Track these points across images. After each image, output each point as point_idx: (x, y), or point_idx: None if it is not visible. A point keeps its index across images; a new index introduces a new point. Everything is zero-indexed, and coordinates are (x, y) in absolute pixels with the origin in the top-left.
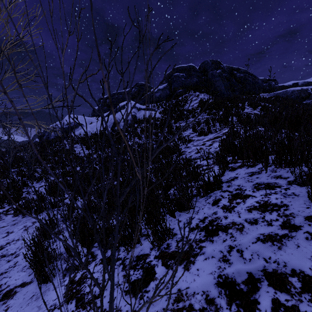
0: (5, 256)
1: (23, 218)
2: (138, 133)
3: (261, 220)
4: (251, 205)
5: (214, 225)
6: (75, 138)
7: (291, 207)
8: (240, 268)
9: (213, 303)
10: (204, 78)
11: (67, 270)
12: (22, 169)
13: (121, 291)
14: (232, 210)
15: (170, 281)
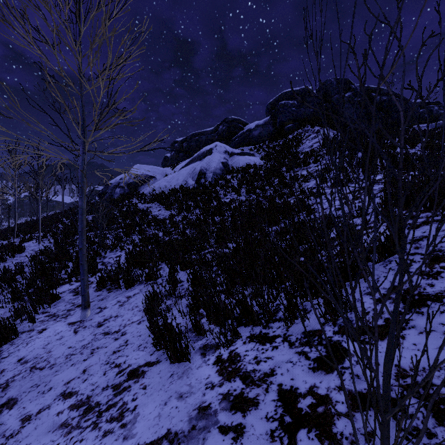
0: (108, 334)
1: (110, 293)
2: (235, 187)
3: None
4: None
5: (414, 295)
6: (147, 196)
7: None
8: None
9: None
10: (325, 105)
11: (212, 346)
12: (89, 235)
13: (304, 368)
14: (439, 276)
15: None
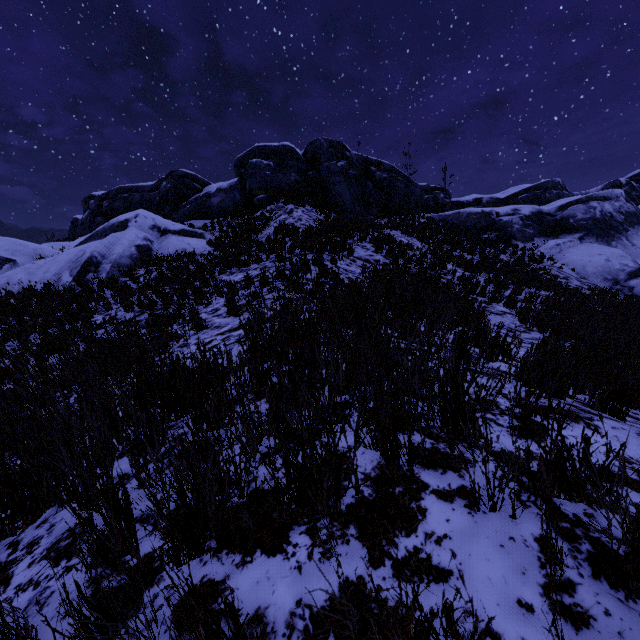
0: None
1: None
2: (135, 292)
3: None
4: None
5: None
6: None
7: None
8: None
9: None
10: (312, 174)
11: None
12: None
13: None
14: None
15: None
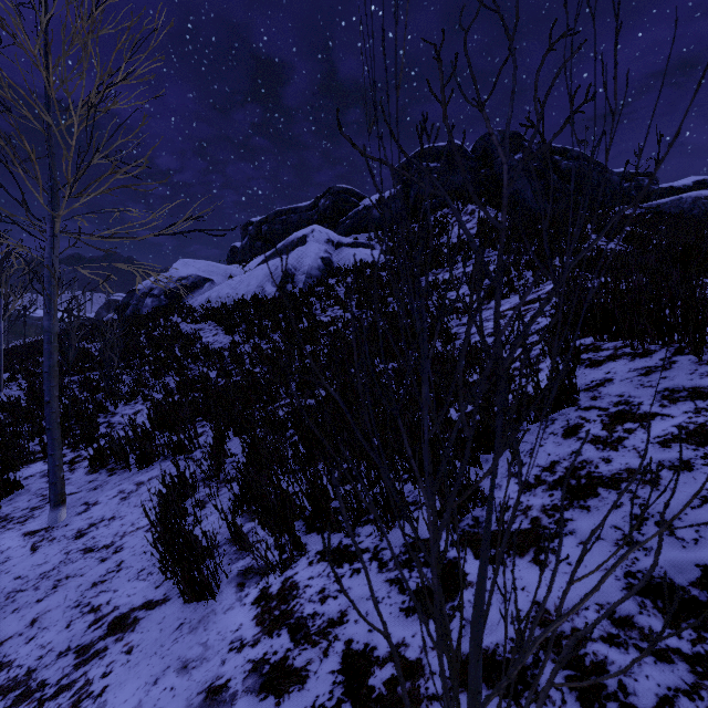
0: (92, 551)
1: (112, 477)
2: (340, 297)
3: (699, 461)
4: (666, 433)
5: (581, 477)
6: (198, 311)
7: None
8: (676, 558)
9: (633, 626)
10: (484, 172)
11: (252, 572)
12: (91, 377)
13: (392, 610)
14: (620, 446)
15: (507, 587)
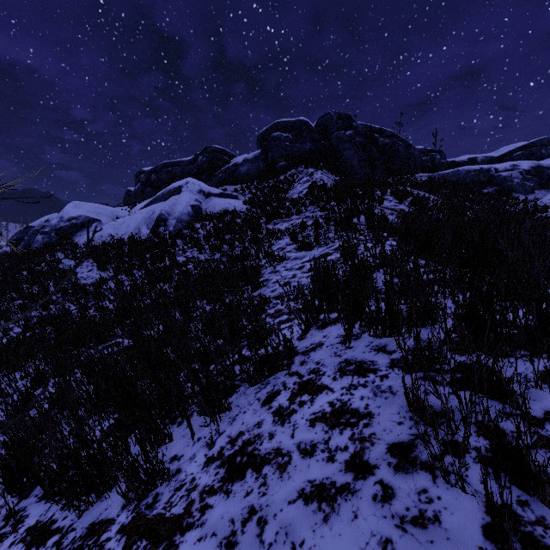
0: None
1: None
2: (200, 240)
3: (321, 446)
4: (320, 410)
5: (246, 453)
6: (81, 248)
7: (376, 421)
8: None
9: None
10: (323, 143)
11: None
12: None
13: None
14: (287, 420)
15: None
